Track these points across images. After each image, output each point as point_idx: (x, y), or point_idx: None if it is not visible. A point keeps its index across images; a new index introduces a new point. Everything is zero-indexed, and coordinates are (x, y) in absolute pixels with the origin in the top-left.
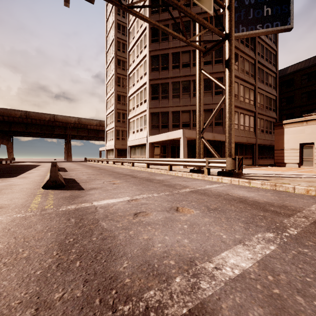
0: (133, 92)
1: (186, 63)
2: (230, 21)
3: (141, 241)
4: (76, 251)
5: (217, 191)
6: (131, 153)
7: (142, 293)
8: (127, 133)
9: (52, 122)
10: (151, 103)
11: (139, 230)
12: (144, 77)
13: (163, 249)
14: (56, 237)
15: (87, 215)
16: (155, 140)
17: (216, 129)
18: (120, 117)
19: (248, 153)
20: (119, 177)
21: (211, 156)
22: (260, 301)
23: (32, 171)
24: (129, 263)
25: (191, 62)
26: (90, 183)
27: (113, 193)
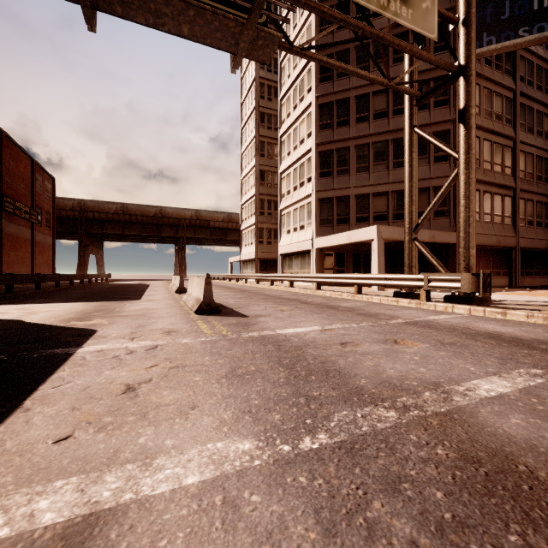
0: (288, 165)
1: (381, 112)
2: (468, 45)
3: (368, 367)
4: (302, 369)
5: (448, 324)
6: (284, 266)
7: (395, 398)
8: (275, 232)
9: (159, 218)
10: (320, 183)
11: (358, 358)
12: (308, 140)
13: (398, 373)
14: (268, 359)
15: (282, 342)
16: (327, 245)
17: (436, 223)
18: (265, 207)
19: (499, 265)
20: (281, 302)
21: (426, 270)
22: (522, 411)
23: (150, 293)
24: (367, 380)
25: (390, 109)
26: (248, 310)
27: (292, 321)
